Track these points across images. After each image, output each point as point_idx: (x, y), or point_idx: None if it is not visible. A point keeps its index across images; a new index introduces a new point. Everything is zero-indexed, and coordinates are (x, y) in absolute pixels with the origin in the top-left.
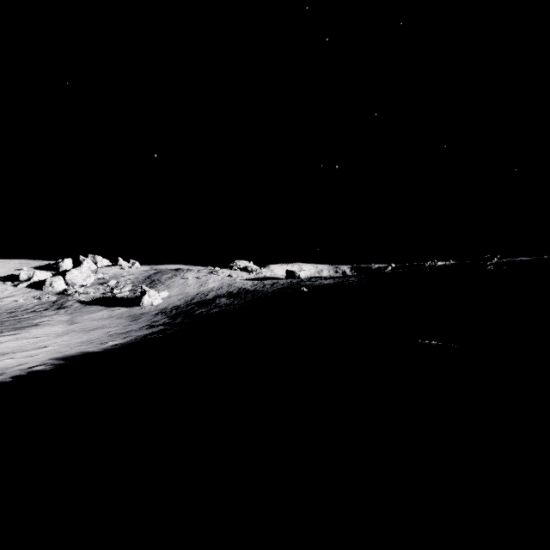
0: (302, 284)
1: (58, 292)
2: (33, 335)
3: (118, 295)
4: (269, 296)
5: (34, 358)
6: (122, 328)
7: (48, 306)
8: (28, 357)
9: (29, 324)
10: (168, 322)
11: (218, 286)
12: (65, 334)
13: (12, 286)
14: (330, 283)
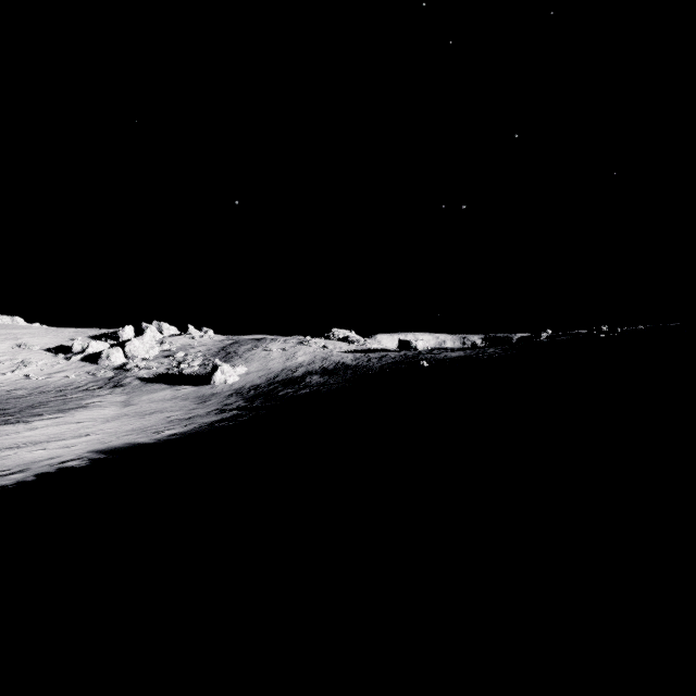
0: (421, 357)
1: (115, 367)
2: (76, 419)
3: (185, 370)
4: (376, 372)
5: (70, 450)
6: (185, 413)
7: (103, 383)
8: (64, 447)
9: (77, 405)
10: (243, 406)
11: (310, 360)
12: (115, 419)
13: (64, 359)
14: (460, 355)
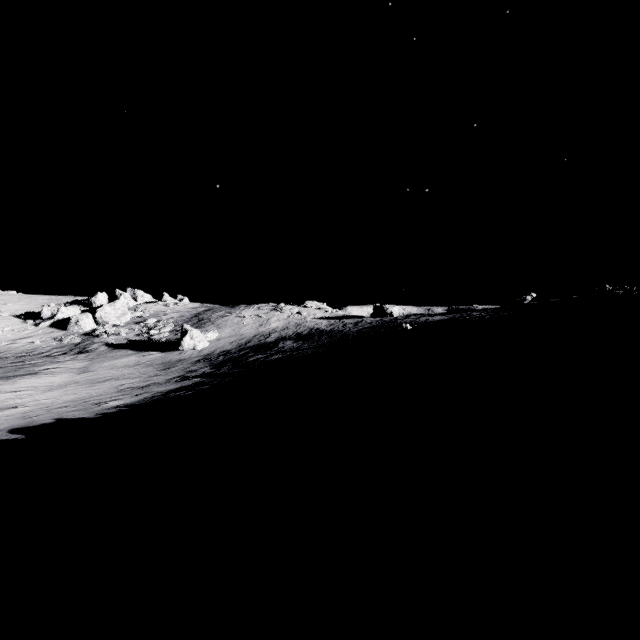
0: (400, 321)
1: (84, 333)
2: (14, 388)
3: (155, 336)
4: (353, 337)
5: None
6: (143, 380)
7: (68, 349)
8: None
9: (27, 372)
10: (208, 373)
11: (283, 326)
12: (60, 387)
13: (33, 325)
14: (443, 318)
